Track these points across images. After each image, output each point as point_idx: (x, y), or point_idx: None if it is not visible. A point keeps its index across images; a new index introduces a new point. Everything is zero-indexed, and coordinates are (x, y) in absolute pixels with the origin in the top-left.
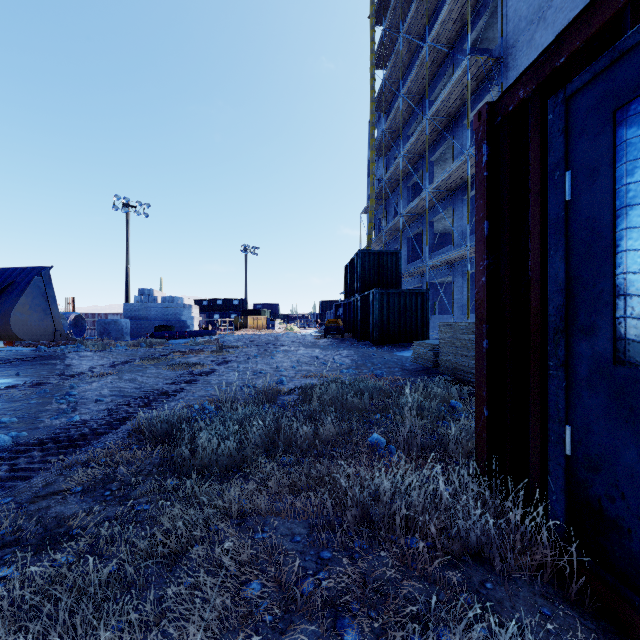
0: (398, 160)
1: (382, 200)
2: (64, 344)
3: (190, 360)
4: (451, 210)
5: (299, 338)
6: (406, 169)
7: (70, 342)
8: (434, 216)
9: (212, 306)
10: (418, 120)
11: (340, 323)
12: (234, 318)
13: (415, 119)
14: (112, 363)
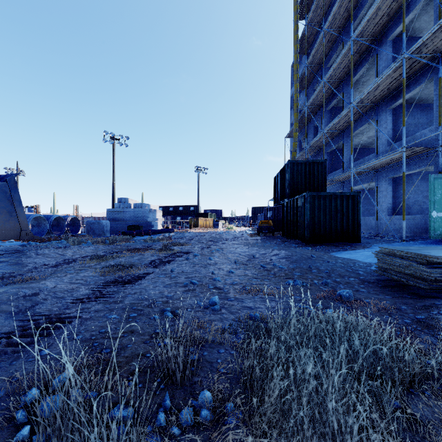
0: (320, 86)
1: (303, 125)
2: (55, 239)
3: (131, 260)
4: (370, 124)
5: (237, 235)
6: (326, 94)
7: (61, 238)
8: (354, 130)
9: (176, 211)
10: (337, 52)
11: (271, 223)
12: (189, 219)
13: (335, 51)
14: (58, 262)
